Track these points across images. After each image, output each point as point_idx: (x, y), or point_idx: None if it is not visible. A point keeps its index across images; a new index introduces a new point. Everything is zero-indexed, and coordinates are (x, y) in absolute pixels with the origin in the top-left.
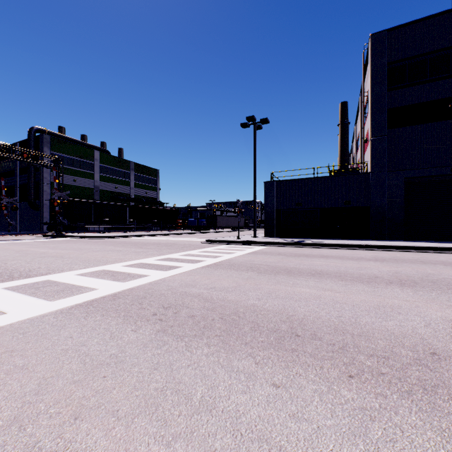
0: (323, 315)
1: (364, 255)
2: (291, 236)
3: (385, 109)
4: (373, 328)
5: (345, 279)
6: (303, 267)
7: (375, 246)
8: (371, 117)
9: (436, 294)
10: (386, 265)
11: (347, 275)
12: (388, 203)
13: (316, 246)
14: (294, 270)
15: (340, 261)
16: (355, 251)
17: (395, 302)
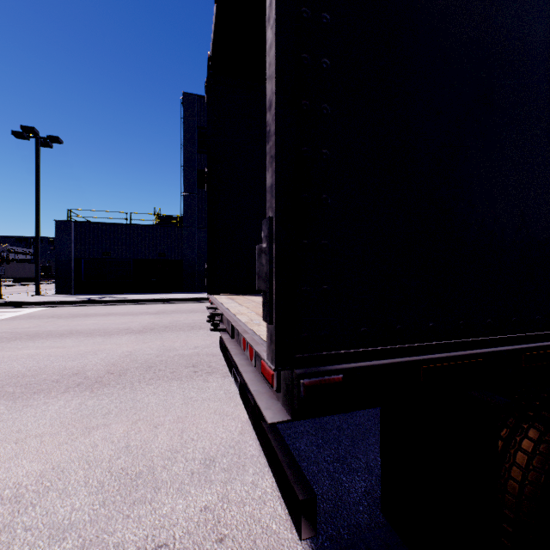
0: (17, 368)
1: (153, 309)
2: (96, 291)
3: (195, 169)
4: (54, 368)
5: (93, 335)
6: (62, 329)
7: (174, 299)
8: (184, 173)
9: (151, 336)
10: (155, 318)
11: (100, 331)
12: (198, 257)
13: (116, 302)
14: (44, 334)
15: (117, 318)
16: (152, 306)
17: (106, 347)
